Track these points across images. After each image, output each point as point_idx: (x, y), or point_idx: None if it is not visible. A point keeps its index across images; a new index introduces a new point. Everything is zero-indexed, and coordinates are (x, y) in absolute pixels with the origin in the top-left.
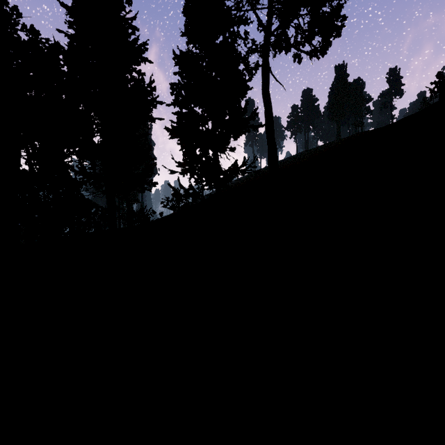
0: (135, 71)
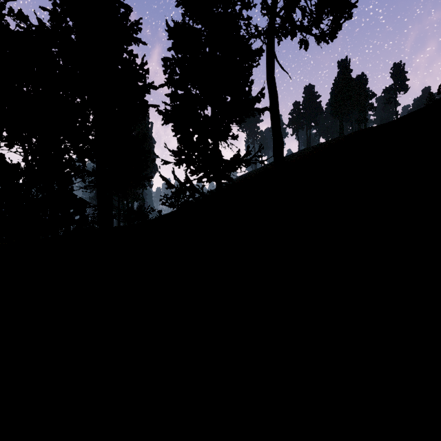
0: (126, 50)
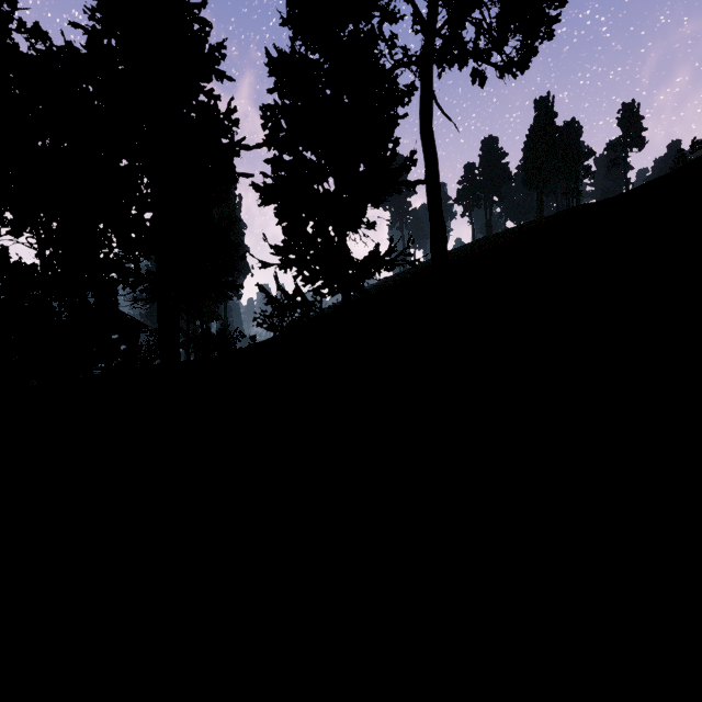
0: (203, 91)
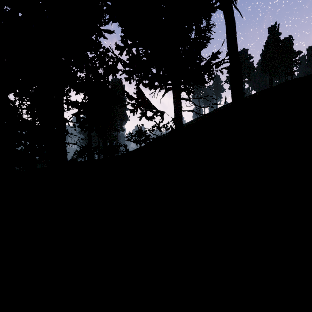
0: None
